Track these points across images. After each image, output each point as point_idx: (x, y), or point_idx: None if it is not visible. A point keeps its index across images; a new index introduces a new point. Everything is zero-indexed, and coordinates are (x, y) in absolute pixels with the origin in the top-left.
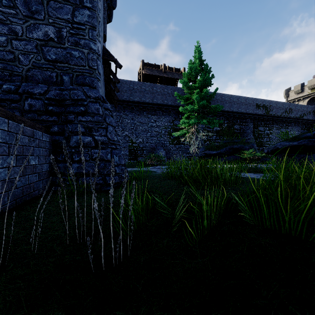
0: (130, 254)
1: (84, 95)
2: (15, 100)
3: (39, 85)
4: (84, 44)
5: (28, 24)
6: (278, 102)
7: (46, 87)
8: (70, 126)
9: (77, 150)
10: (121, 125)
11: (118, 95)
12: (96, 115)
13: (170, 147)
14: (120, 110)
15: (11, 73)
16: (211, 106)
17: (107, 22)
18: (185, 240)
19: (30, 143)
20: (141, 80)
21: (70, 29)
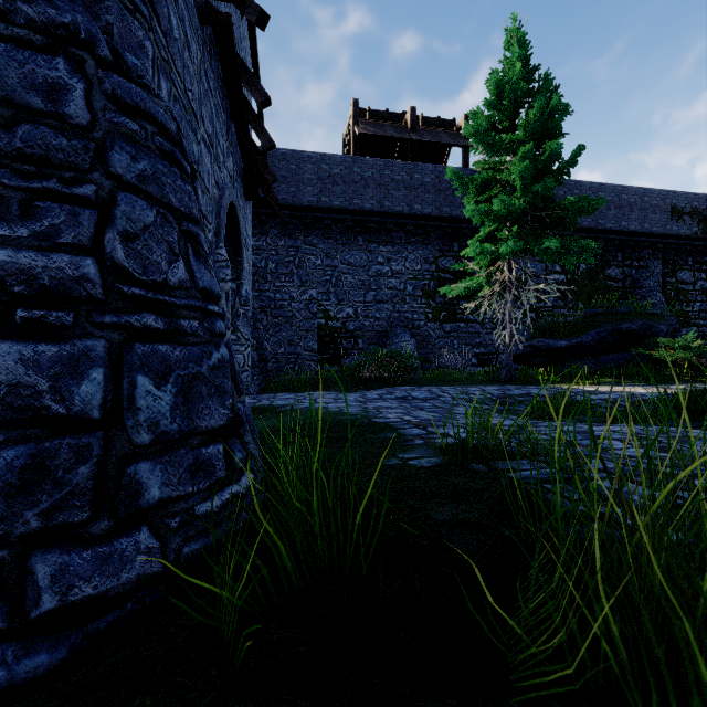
0: None
1: None
2: None
3: None
4: None
5: None
6: None
7: None
8: None
9: None
10: (298, 273)
11: (290, 194)
12: (35, 121)
13: (429, 329)
14: (297, 232)
15: None
16: (566, 199)
17: None
18: None
19: None
20: (351, 154)
21: None
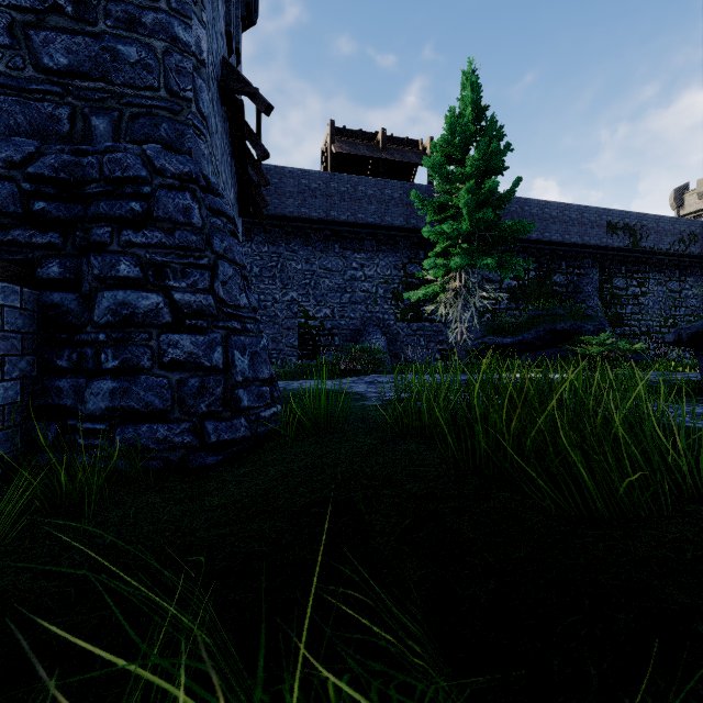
0: None
1: (146, 166)
2: None
3: (11, 140)
4: (156, 23)
5: None
6: (662, 218)
7: (32, 145)
8: (97, 261)
9: (112, 335)
10: (280, 277)
11: (273, 205)
12: (181, 229)
13: (398, 328)
14: (279, 239)
15: None
16: (504, 223)
17: (246, 27)
18: None
19: None
20: (328, 170)
21: None
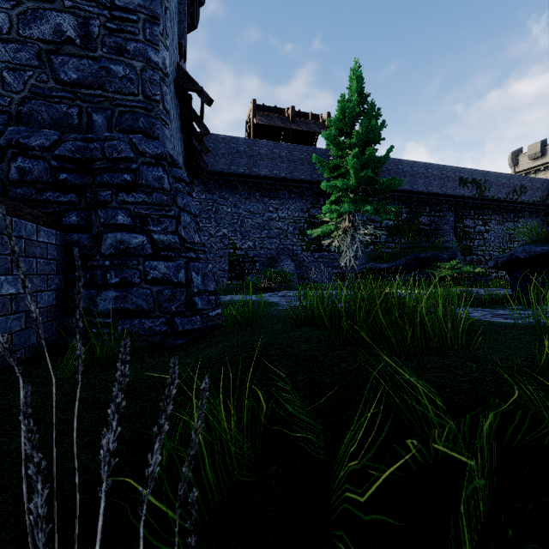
0: None
1: (133, 150)
2: None
3: (41, 132)
4: (136, 50)
5: (23, 9)
6: (501, 174)
7: (55, 135)
8: (102, 213)
9: (114, 262)
10: (215, 217)
11: (209, 163)
12: (157, 192)
13: (303, 256)
14: (214, 189)
15: None
16: (381, 179)
17: (189, 30)
18: None
19: (2, 247)
20: (251, 137)
21: (106, 21)
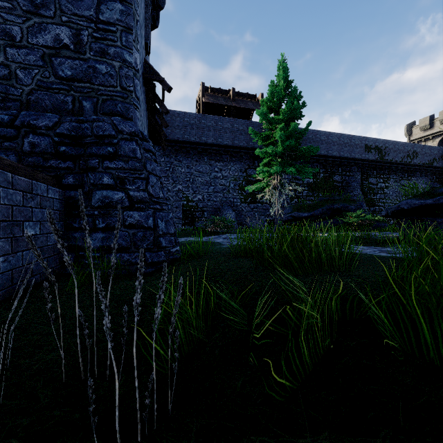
0: (172, 410)
1: (114, 129)
2: (9, 136)
3: (46, 115)
4: (115, 53)
5: (31, 23)
6: (397, 142)
7: (56, 117)
8: (92, 176)
9: (101, 212)
10: (172, 176)
11: (167, 133)
12: (132, 160)
13: (242, 207)
14: (171, 154)
15: (4, 97)
16: (302, 147)
17: (152, 29)
18: (276, 383)
19: (26, 202)
20: (200, 112)
21: (93, 32)
